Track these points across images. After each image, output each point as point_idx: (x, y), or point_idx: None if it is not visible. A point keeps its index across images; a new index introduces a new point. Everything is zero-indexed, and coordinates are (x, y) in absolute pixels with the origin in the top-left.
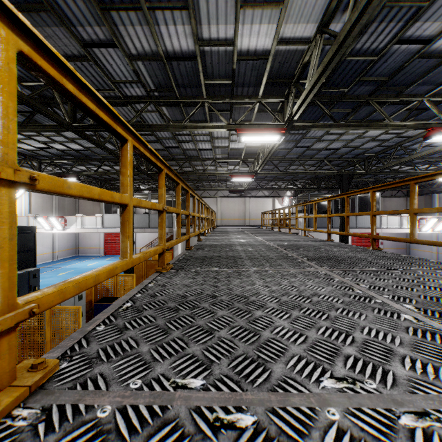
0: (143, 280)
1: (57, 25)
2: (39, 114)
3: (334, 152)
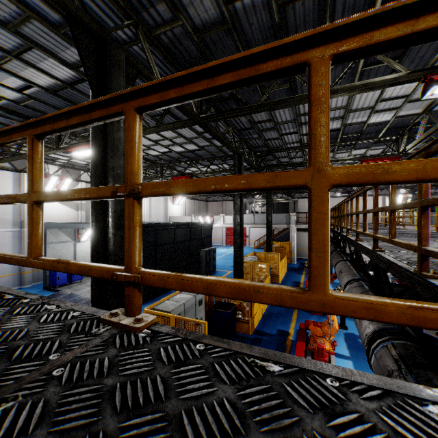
0: None
1: (274, 131)
2: (230, 160)
3: None
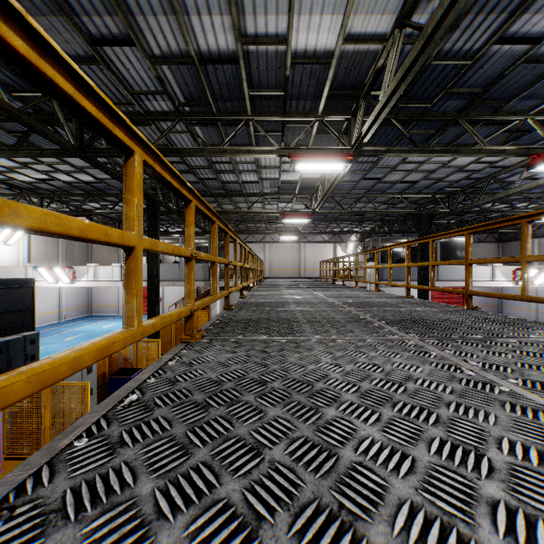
0: (171, 346)
1: (55, 14)
2: (36, 136)
3: (411, 185)
